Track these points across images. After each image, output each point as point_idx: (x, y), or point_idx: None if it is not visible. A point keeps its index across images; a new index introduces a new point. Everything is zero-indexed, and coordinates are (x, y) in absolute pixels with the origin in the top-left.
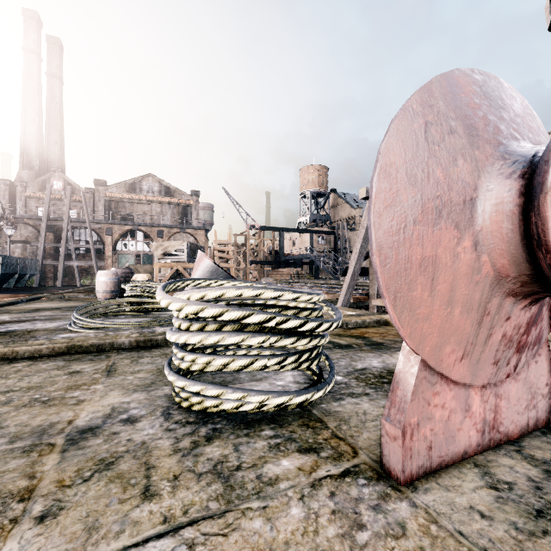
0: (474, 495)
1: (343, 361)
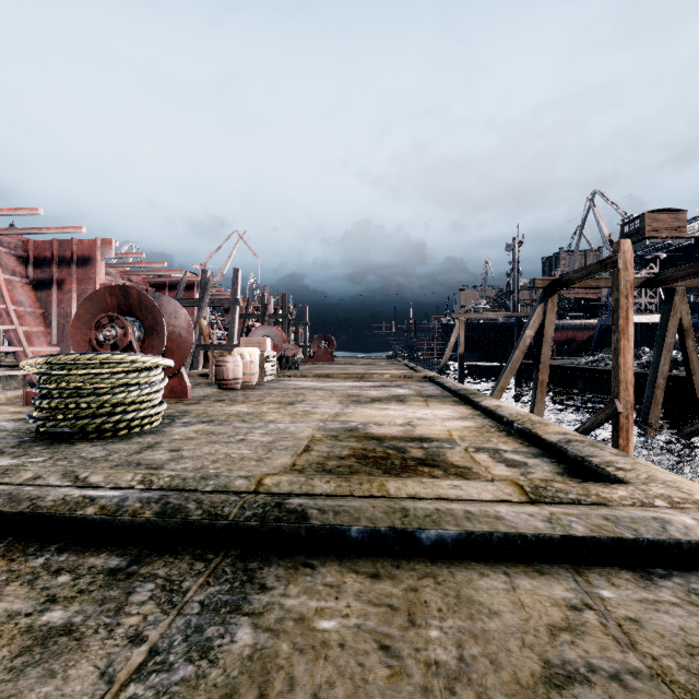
0: None
1: (4, 427)
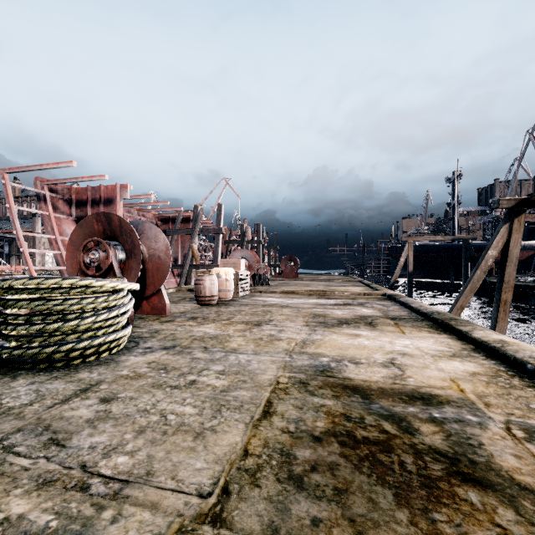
0: None
1: None
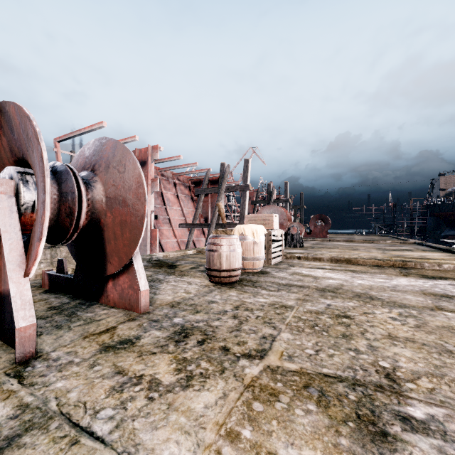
0: (46, 338)
1: None
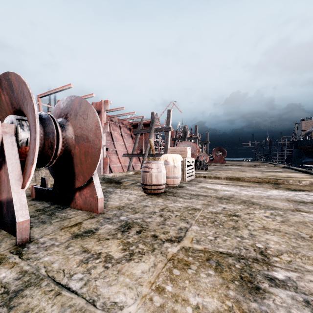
0: (35, 230)
1: None
